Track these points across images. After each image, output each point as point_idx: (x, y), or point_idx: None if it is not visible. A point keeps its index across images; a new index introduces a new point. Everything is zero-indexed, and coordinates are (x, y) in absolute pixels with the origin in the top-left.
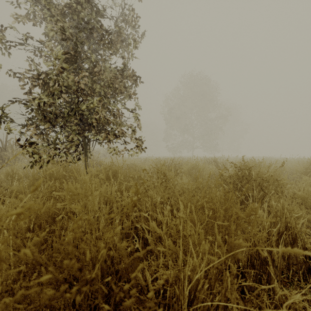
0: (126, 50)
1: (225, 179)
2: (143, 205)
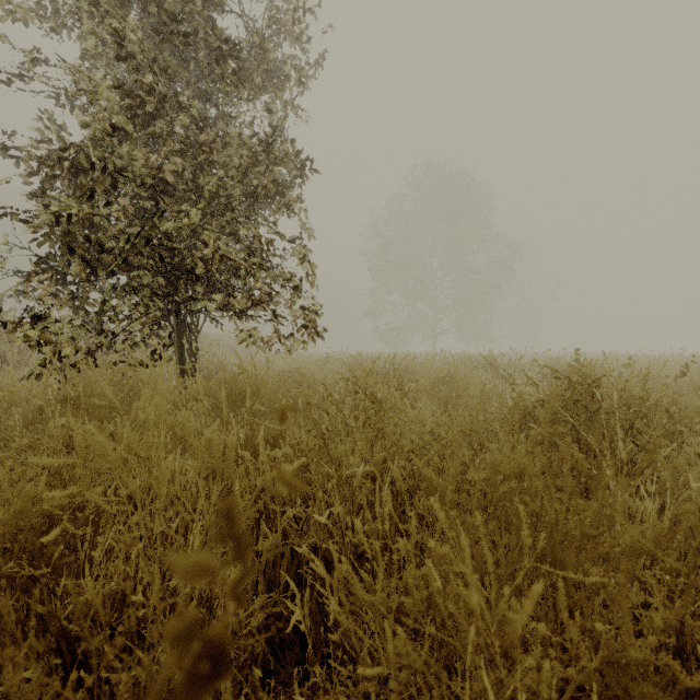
0: (280, 98)
1: (530, 409)
2: (316, 488)
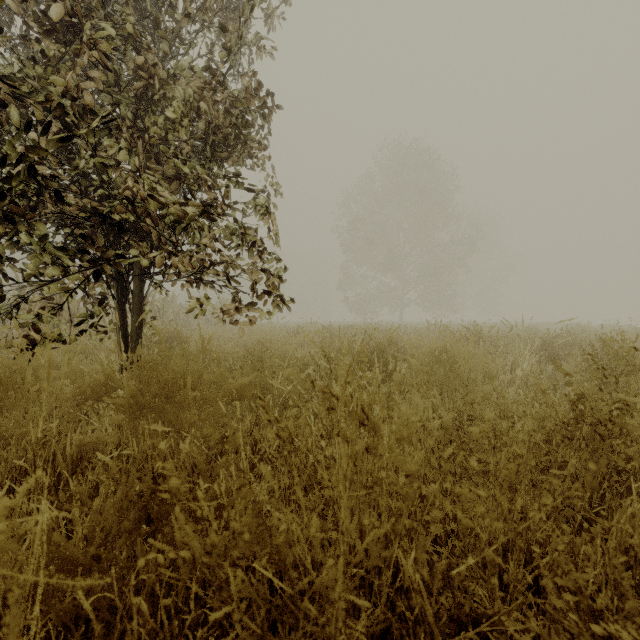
0: (244, 42)
1: (604, 416)
2: None
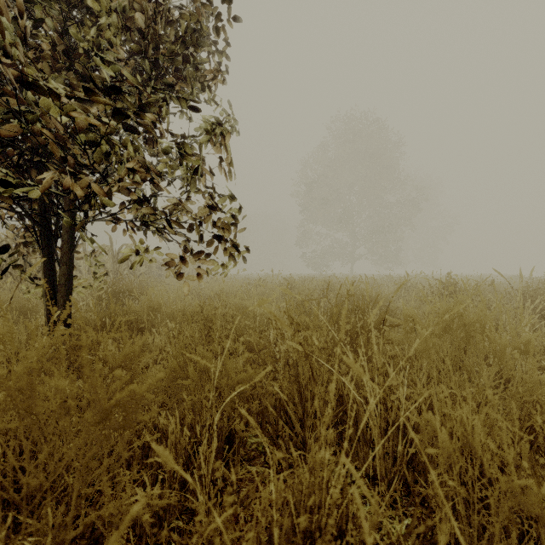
0: None
1: None
2: None
